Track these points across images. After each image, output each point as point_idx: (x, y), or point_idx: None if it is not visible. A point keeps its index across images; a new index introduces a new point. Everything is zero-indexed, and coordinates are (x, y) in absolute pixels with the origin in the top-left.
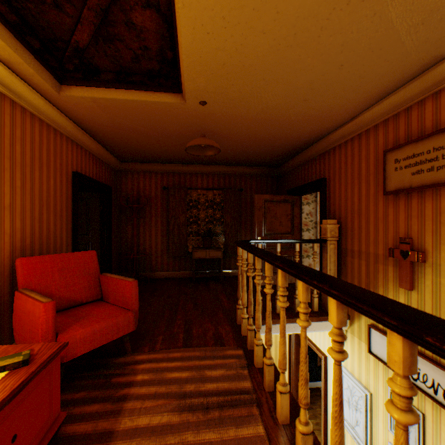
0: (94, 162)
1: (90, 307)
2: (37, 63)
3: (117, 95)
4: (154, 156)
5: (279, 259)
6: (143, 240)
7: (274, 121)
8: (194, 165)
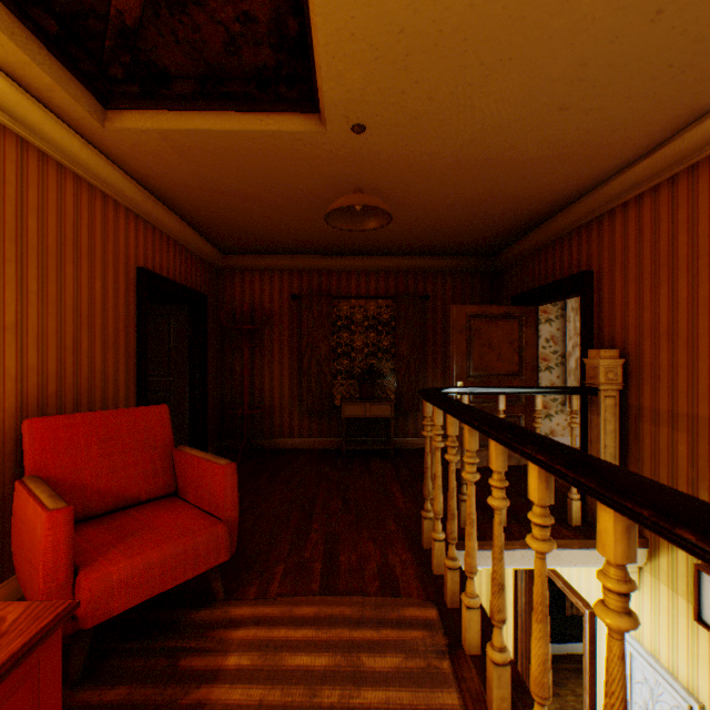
0: (176, 253)
1: (152, 510)
2: (57, 65)
3: (203, 123)
4: (276, 243)
5: (532, 440)
6: (260, 385)
7: (495, 161)
8: (344, 257)
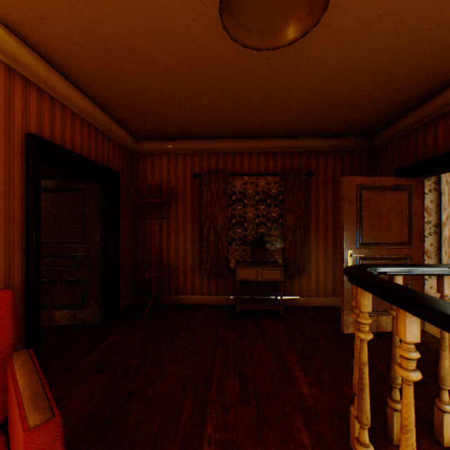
0: (83, 130)
1: None
2: None
3: None
4: (178, 125)
5: None
6: (167, 250)
7: None
8: (238, 140)
